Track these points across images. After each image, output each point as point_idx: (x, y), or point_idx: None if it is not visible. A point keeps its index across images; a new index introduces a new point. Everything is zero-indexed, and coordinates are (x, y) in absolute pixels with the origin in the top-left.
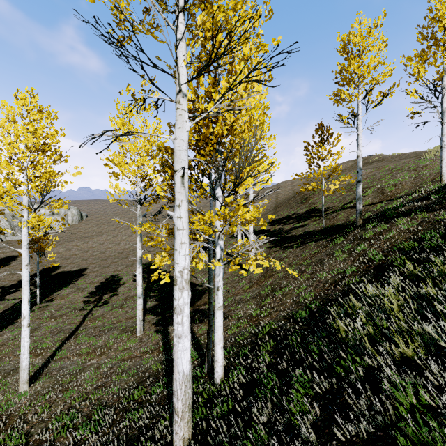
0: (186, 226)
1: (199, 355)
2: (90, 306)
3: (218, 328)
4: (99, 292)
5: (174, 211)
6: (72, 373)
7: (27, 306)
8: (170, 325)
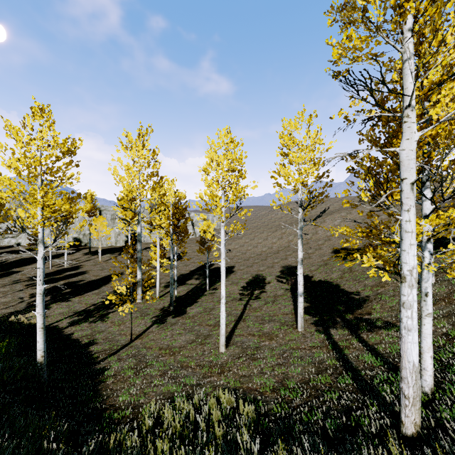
0: (415, 229)
1: (382, 362)
2: (245, 298)
3: (426, 335)
4: (249, 287)
5: (401, 215)
6: (253, 348)
7: (224, 289)
8: (330, 327)
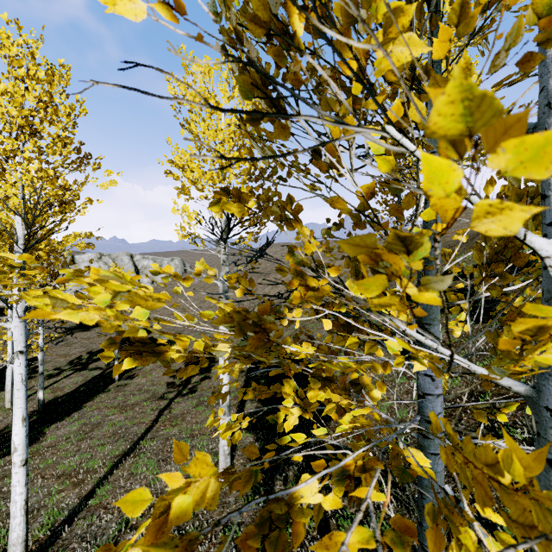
0: None
1: None
2: (172, 394)
3: None
4: None
5: None
6: None
7: (21, 429)
8: (278, 470)
